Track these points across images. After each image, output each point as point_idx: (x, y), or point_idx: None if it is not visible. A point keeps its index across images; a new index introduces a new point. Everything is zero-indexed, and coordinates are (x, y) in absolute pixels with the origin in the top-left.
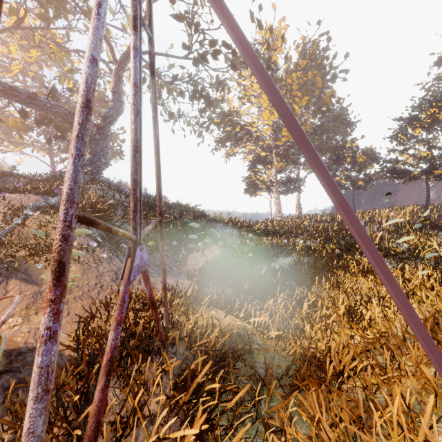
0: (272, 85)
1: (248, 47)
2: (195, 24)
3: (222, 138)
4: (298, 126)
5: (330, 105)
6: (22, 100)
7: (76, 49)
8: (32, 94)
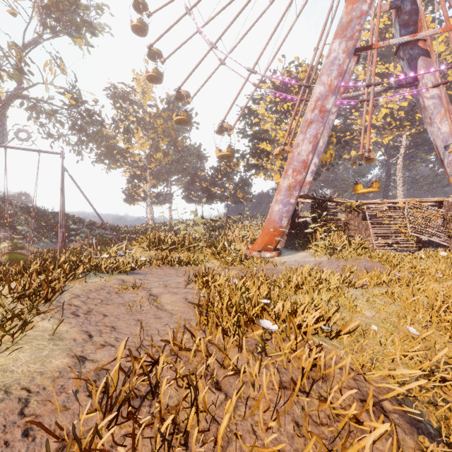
0: (89, 202)
1: (85, 196)
2: (75, 97)
3: (102, 156)
4: (94, 209)
5: (182, 147)
6: None
7: None
8: None
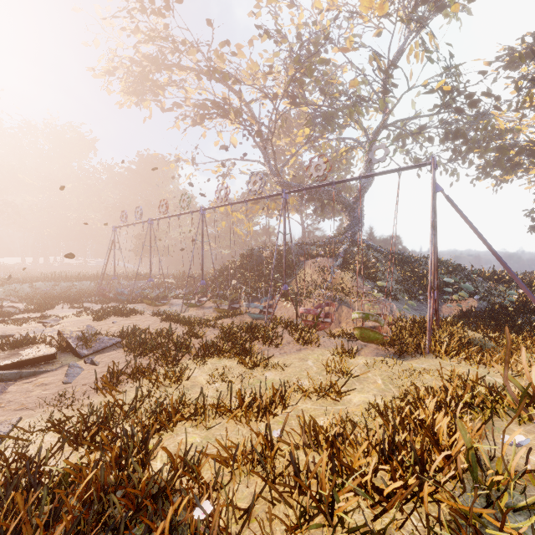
0: (484, 242)
1: (474, 230)
2: None
3: (487, 167)
4: (496, 254)
5: None
6: (311, 193)
7: (336, 138)
8: (318, 189)
